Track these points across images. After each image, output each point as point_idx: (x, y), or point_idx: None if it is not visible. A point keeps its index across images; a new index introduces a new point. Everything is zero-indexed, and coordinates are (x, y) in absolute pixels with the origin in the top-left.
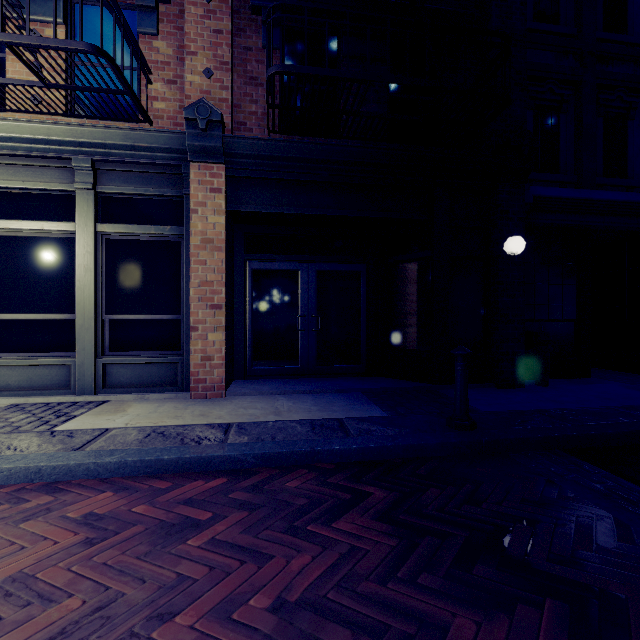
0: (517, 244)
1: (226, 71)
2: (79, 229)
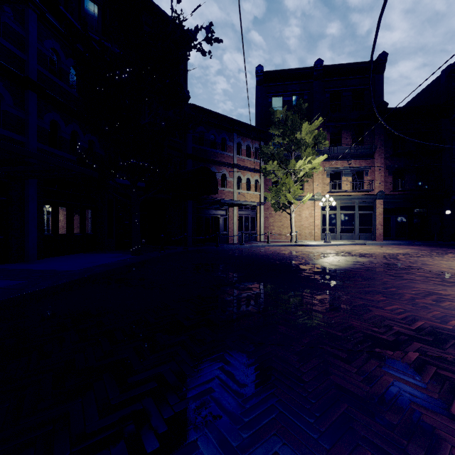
0: (448, 212)
1: (383, 182)
2: (356, 212)
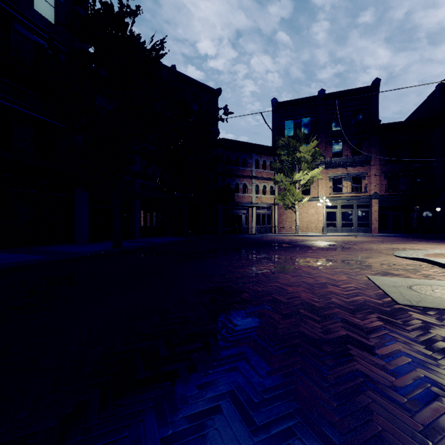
0: (438, 209)
1: (378, 185)
2: (354, 210)
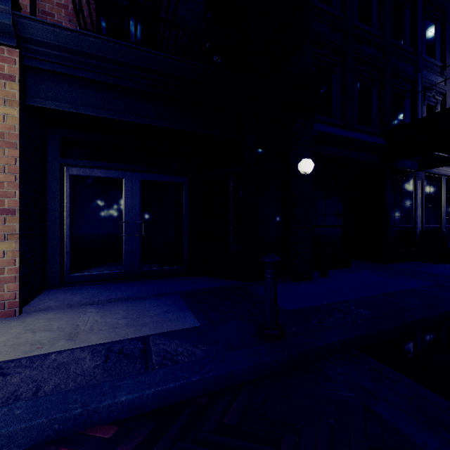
0: (308, 165)
1: None
2: None
